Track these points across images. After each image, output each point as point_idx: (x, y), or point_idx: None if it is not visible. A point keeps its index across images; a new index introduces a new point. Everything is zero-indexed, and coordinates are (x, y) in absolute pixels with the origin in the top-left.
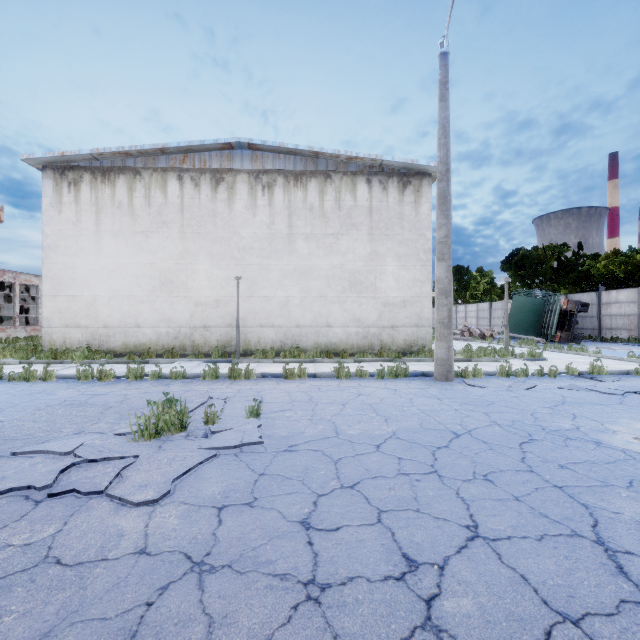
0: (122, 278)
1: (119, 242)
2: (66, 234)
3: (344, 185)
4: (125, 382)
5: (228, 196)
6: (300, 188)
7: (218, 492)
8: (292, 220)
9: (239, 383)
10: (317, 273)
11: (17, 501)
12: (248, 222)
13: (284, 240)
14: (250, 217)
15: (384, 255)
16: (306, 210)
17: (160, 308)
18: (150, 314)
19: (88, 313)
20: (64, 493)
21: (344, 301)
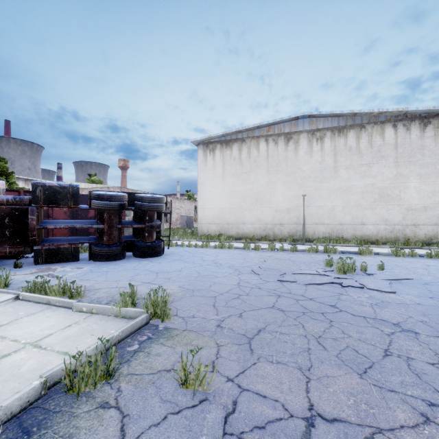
0: (235, 198)
1: (234, 179)
2: (208, 176)
3: (375, 131)
4: (268, 251)
5: (294, 147)
6: (342, 137)
7: (418, 293)
8: (336, 158)
9: (333, 255)
10: (354, 190)
11: (333, 287)
12: (307, 161)
13: (331, 170)
14: (308, 158)
15: (407, 175)
16: (346, 150)
17: (255, 213)
18: (250, 217)
19: (219, 216)
20: (347, 286)
21: (375, 208)
